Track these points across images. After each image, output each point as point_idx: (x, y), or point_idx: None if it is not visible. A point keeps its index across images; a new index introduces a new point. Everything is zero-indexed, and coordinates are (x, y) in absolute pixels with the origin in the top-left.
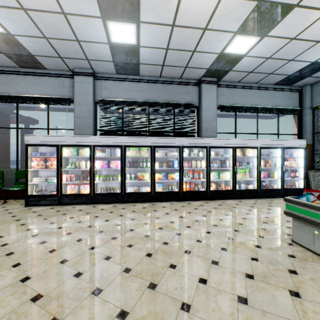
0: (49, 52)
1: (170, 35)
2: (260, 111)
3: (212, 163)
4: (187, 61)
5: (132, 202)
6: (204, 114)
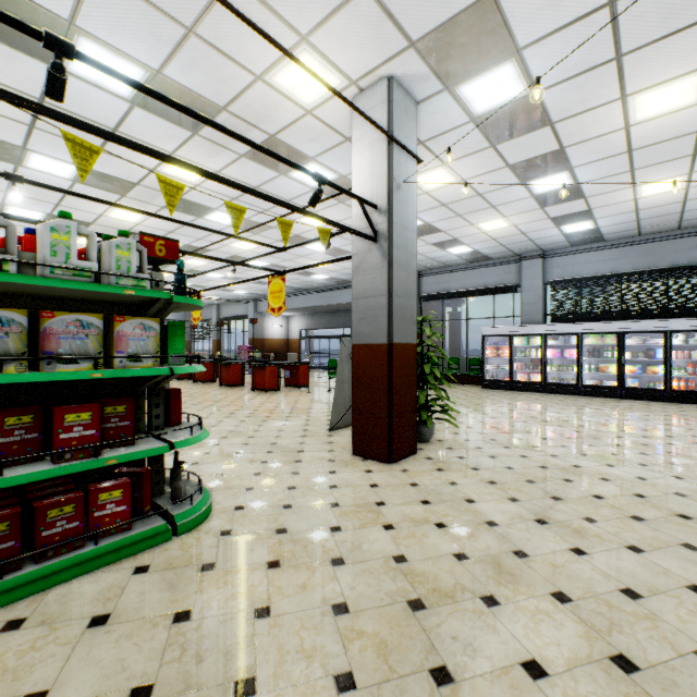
0: (501, 251)
1: (636, 214)
2: None
3: None
4: (678, 218)
5: (591, 396)
6: None
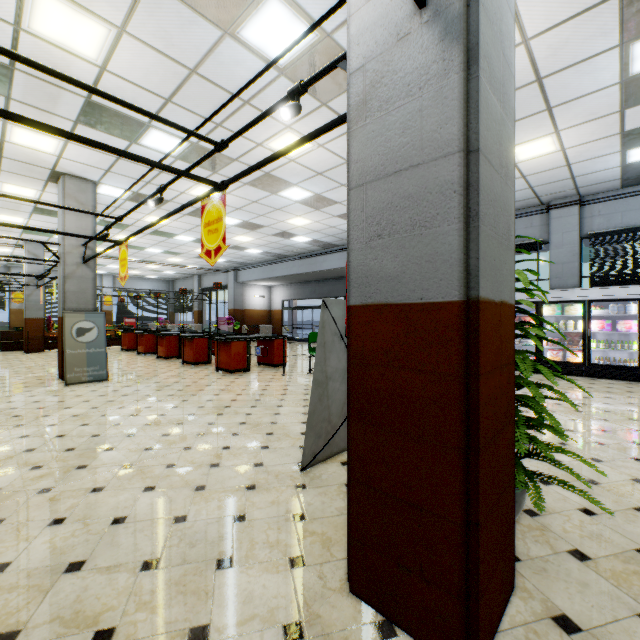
0: (524, 197)
1: None
2: None
3: None
4: None
5: None
6: None
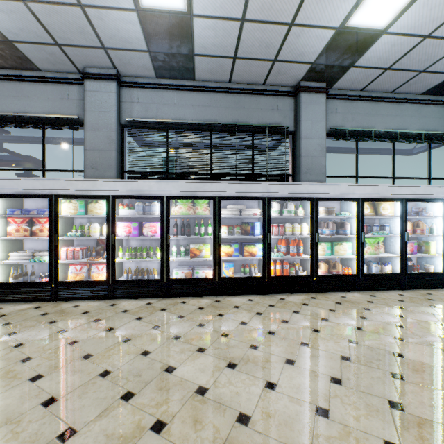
0: (36, 34)
1: None
2: (400, 138)
3: (320, 228)
4: (278, 48)
5: (180, 296)
6: (305, 144)
